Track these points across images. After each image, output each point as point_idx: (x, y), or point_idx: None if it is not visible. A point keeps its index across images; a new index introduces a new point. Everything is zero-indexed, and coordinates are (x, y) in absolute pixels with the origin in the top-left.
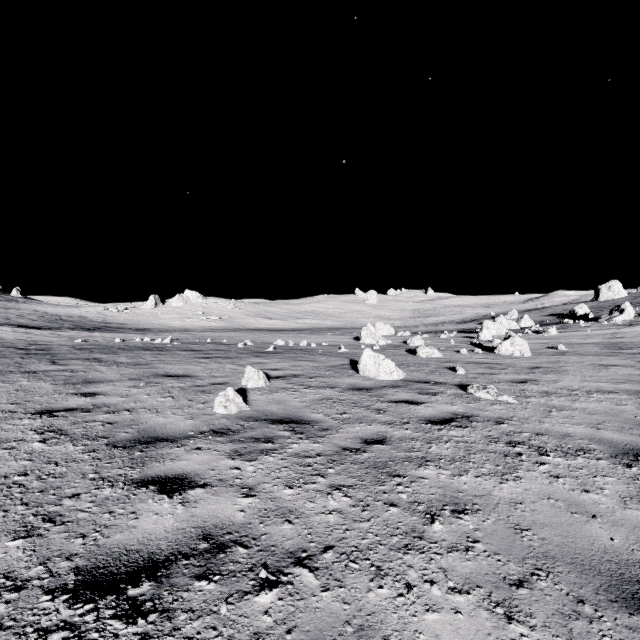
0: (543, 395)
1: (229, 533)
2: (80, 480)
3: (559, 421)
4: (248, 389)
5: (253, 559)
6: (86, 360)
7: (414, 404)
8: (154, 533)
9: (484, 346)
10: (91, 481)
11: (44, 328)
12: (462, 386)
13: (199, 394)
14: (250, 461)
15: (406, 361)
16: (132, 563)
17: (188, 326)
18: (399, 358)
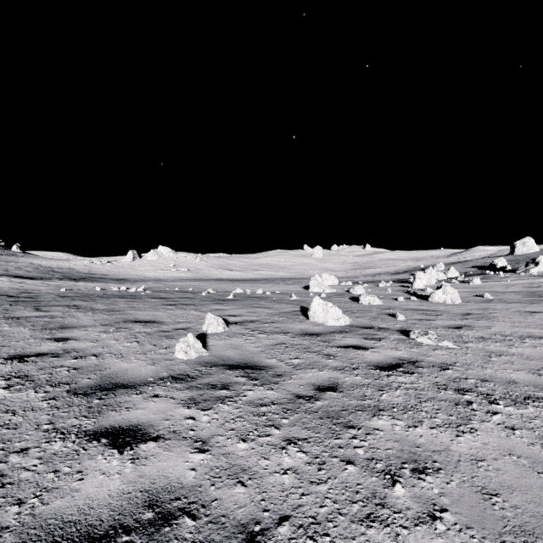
0: (479, 340)
1: (177, 498)
2: (33, 432)
3: (500, 367)
4: (208, 334)
5: (201, 534)
6: (66, 307)
7: (361, 349)
8: (97, 498)
9: (418, 294)
10: (44, 433)
11: (37, 278)
12: (403, 331)
13: (163, 339)
14: (205, 410)
15: (350, 308)
16: (66, 540)
17: (161, 277)
18: (344, 305)
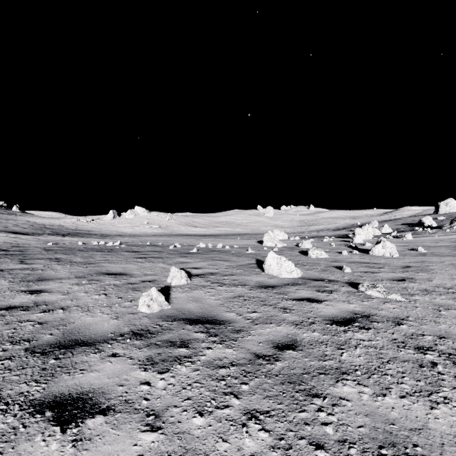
0: (425, 293)
1: None
2: None
3: (453, 321)
4: (172, 286)
5: None
6: (48, 260)
7: (315, 302)
8: None
9: (359, 248)
10: None
11: (30, 234)
12: (352, 284)
13: (129, 291)
14: (162, 373)
15: (301, 261)
16: None
17: (136, 232)
18: (295, 258)
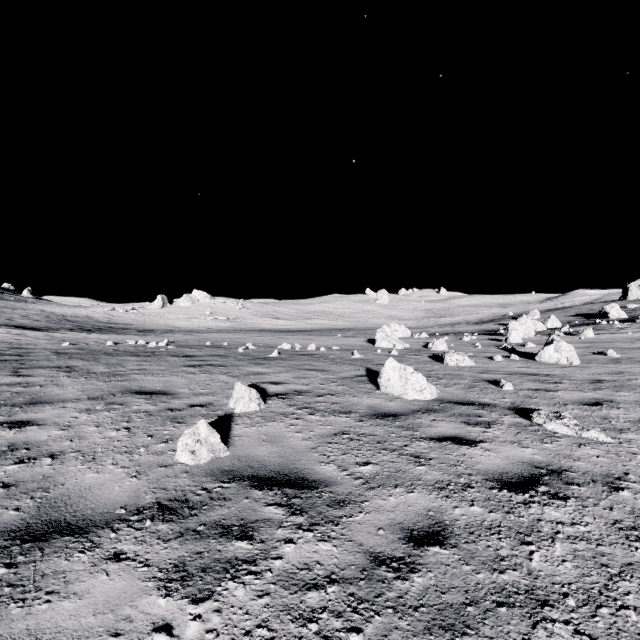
0: (639, 427)
1: None
2: None
3: None
4: (235, 415)
5: None
6: (56, 369)
7: (466, 444)
8: None
9: (518, 351)
10: None
11: (42, 329)
12: (519, 410)
13: (167, 424)
14: (198, 601)
15: (433, 371)
16: None
17: (194, 327)
18: (424, 367)
